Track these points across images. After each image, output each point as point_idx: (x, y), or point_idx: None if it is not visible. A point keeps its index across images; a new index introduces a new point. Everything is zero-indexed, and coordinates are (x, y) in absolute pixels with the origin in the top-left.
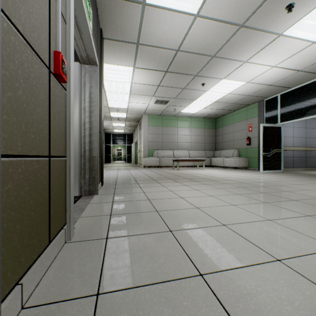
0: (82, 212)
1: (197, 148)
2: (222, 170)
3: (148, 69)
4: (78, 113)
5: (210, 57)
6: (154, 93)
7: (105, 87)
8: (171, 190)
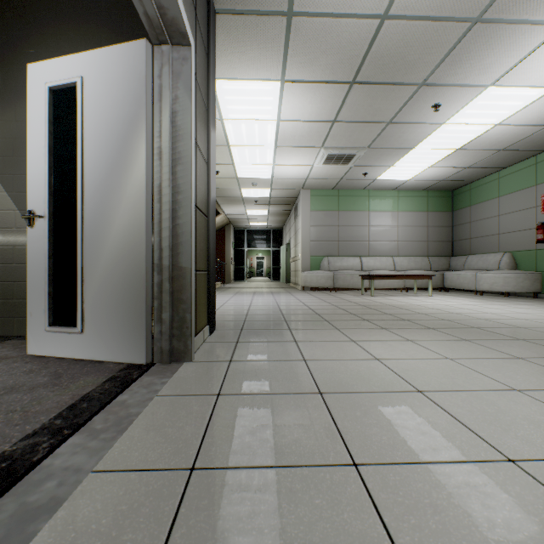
0: (115, 440)
1: (410, 252)
2: (477, 299)
3: (312, 82)
4: (144, 164)
5: (467, 23)
6: (323, 141)
7: (228, 135)
8: (376, 358)
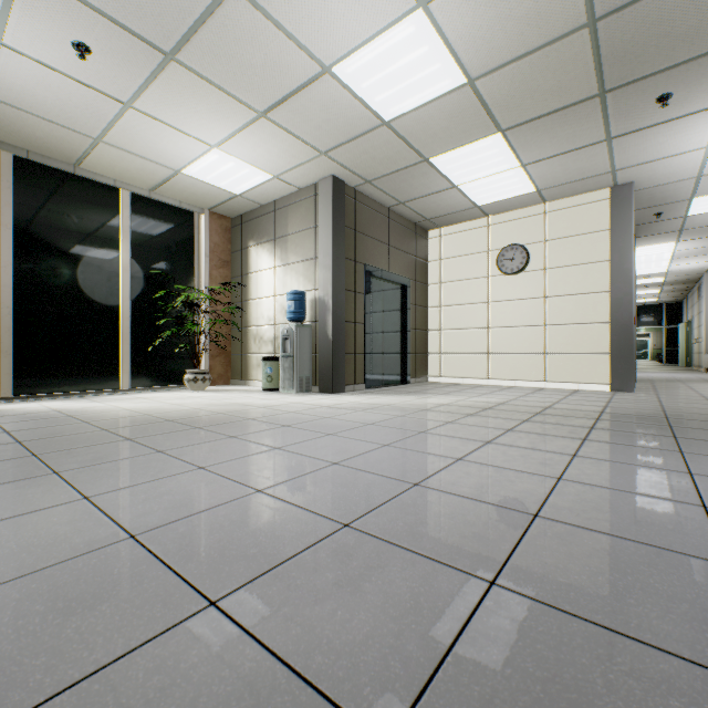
0: None
1: None
2: None
3: (701, 238)
4: None
5: None
6: None
7: None
8: None
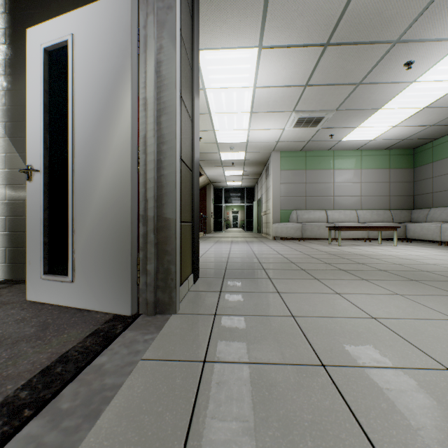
0: (77, 434)
1: (373, 205)
2: (444, 249)
3: (287, 46)
4: (129, 114)
5: None
6: (295, 105)
7: (209, 104)
8: (371, 316)
